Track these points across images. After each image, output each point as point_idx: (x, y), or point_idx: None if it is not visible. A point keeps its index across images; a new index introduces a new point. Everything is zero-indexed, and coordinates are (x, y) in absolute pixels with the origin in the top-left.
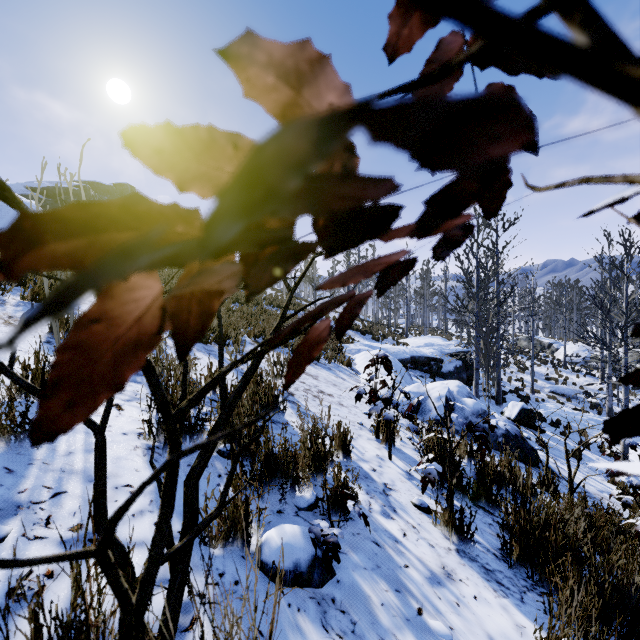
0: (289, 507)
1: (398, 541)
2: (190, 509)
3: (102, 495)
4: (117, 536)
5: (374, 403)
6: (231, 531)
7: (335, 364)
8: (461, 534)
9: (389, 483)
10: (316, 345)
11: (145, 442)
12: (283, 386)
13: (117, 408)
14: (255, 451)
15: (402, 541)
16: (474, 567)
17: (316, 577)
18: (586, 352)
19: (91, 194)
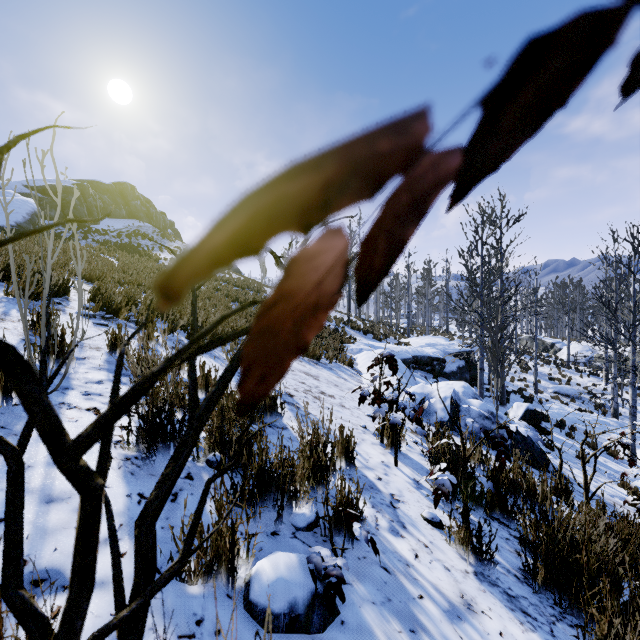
0: (285, 527)
1: (410, 565)
2: (143, 559)
3: (16, 545)
4: (36, 603)
5: (379, 405)
6: (214, 563)
7: (336, 364)
8: (479, 554)
9: (396, 494)
10: (311, 313)
11: (122, 452)
12: (237, 405)
13: (94, 412)
14: (246, 463)
15: (414, 564)
16: (495, 593)
17: (316, 620)
18: (589, 352)
19: (90, 193)
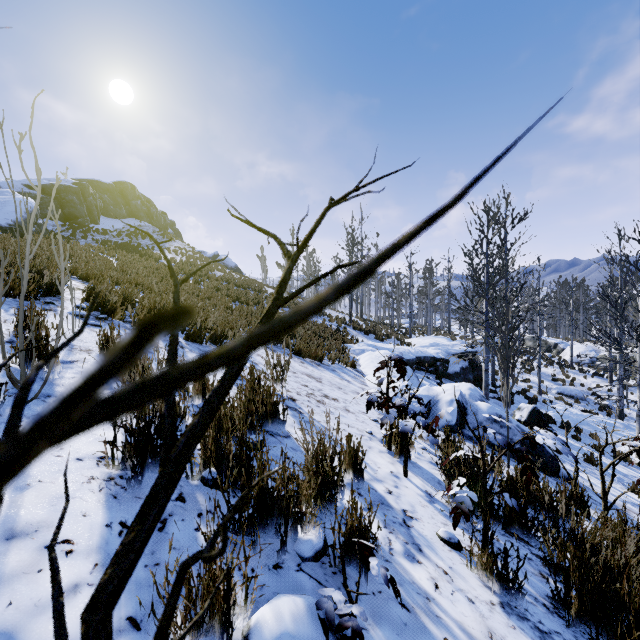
0: (290, 557)
1: (430, 598)
2: None
3: None
4: None
5: (387, 411)
6: (205, 615)
7: (339, 365)
8: (505, 582)
9: (409, 509)
10: None
11: (105, 470)
12: None
13: None
14: (245, 484)
15: (435, 597)
16: (526, 630)
17: None
18: (593, 352)
19: (90, 192)
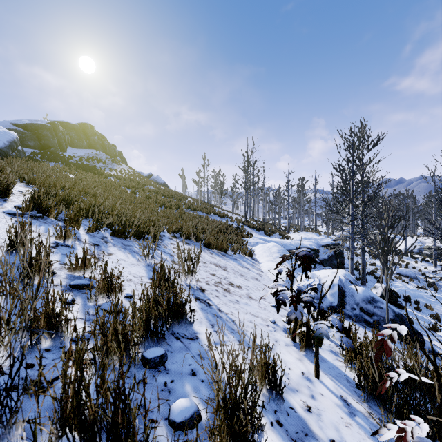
0: None
1: None
2: None
3: None
4: None
5: (295, 308)
6: None
7: (239, 255)
8: None
9: (335, 437)
10: None
11: None
12: None
13: None
14: None
15: None
16: None
17: None
18: (420, 244)
19: (60, 129)
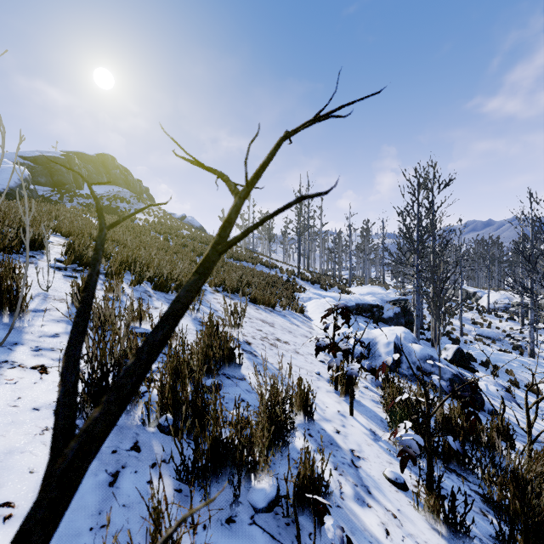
0: (243, 509)
1: None
2: None
3: None
4: None
5: (334, 355)
6: None
7: (289, 311)
8: (452, 525)
9: (356, 449)
10: None
11: None
12: None
13: (40, 371)
14: (199, 435)
15: None
16: None
17: None
18: (507, 300)
19: (76, 162)
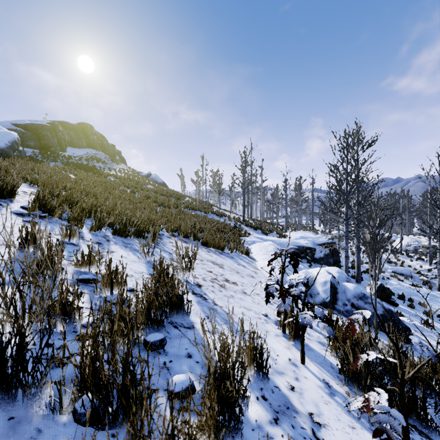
0: None
1: None
2: None
3: None
4: None
5: (283, 300)
6: None
7: (236, 253)
8: None
9: (314, 411)
10: None
11: None
12: None
13: None
14: None
15: None
16: None
17: None
18: (416, 243)
19: (60, 129)
